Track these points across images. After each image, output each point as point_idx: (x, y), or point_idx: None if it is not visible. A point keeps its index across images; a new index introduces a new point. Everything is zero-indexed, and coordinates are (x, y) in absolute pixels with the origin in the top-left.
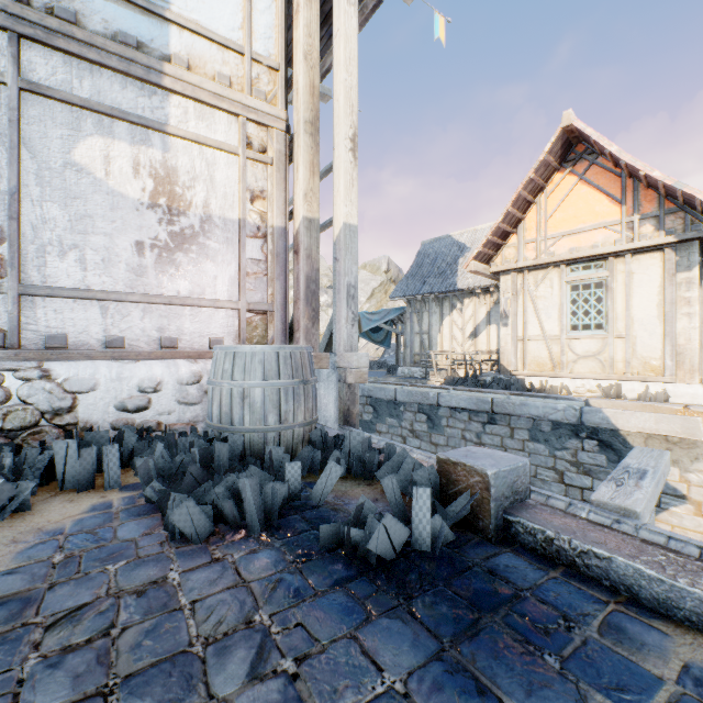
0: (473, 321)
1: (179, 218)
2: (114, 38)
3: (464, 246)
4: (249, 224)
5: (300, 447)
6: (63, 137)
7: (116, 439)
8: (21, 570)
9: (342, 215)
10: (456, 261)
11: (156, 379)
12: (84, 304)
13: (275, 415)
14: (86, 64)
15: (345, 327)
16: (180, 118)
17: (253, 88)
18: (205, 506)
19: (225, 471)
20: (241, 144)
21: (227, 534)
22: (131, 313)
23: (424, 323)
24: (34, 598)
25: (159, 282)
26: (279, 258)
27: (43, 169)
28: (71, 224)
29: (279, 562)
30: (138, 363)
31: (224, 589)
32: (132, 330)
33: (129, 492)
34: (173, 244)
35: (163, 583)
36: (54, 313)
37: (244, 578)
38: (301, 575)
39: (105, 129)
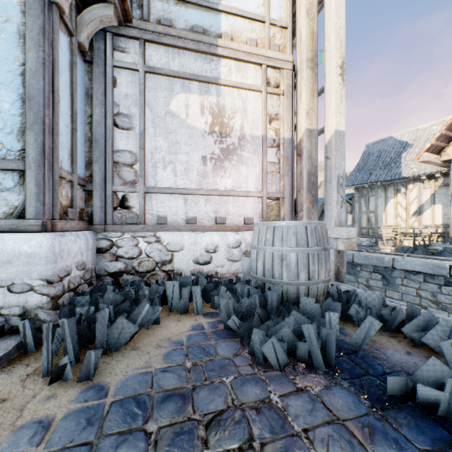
0: (417, 201)
1: (226, 138)
2: (190, 31)
3: (405, 143)
4: (268, 138)
5: (321, 298)
6: (164, 97)
7: (195, 282)
8: (170, 370)
9: (333, 125)
10: (399, 156)
11: (215, 244)
12: (175, 197)
13: (305, 273)
14: (176, 50)
15: (335, 208)
16: (226, 73)
17: (270, 44)
18: (281, 343)
19: (275, 312)
20: (263, 84)
21: (296, 366)
22: (199, 202)
23: (370, 204)
24: (187, 395)
25: (215, 181)
26: (288, 160)
27: (155, 118)
28: (169, 149)
29: (358, 404)
30: (204, 233)
31: (324, 422)
32: (200, 212)
33: (209, 318)
34: (222, 156)
35: (270, 404)
36: (160, 203)
37: (335, 414)
38: (389, 424)
39: (186, 88)
